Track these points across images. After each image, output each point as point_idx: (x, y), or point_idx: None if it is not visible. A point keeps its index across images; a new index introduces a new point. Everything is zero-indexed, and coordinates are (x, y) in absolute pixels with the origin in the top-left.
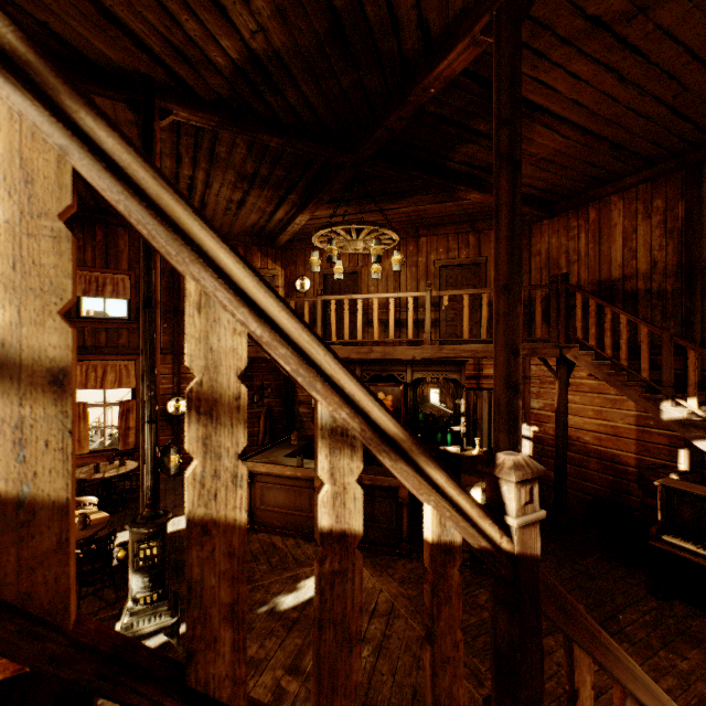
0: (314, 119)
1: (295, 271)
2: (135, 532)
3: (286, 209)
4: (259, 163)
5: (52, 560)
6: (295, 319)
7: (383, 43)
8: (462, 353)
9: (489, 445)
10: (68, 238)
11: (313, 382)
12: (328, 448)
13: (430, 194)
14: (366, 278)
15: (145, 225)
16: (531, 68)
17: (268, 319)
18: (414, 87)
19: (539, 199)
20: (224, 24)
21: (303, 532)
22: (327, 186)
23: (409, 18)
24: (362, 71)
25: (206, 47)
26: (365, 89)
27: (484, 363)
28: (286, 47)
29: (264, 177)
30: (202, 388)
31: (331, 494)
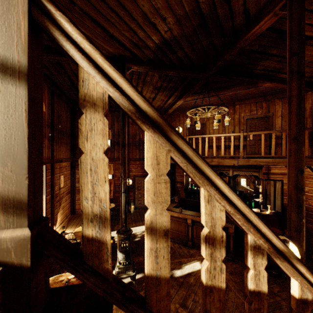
0: (189, 61)
1: (175, 124)
2: (119, 236)
3: (172, 98)
4: (163, 82)
5: (165, 299)
6: (243, 203)
7: (224, 24)
8: (260, 163)
9: (274, 208)
10: (169, 182)
11: (249, 228)
12: (252, 254)
13: (242, 86)
14: (208, 126)
15: (192, 173)
16: (306, 19)
17: (232, 203)
18: (239, 40)
19: (306, 81)
20: (154, 30)
21: (182, 241)
22: (192, 88)
23: (239, 10)
24: (213, 37)
25: (146, 41)
26: (214, 45)
27: (271, 166)
28: (179, 34)
29: (164, 87)
30: (210, 234)
31: (254, 274)
